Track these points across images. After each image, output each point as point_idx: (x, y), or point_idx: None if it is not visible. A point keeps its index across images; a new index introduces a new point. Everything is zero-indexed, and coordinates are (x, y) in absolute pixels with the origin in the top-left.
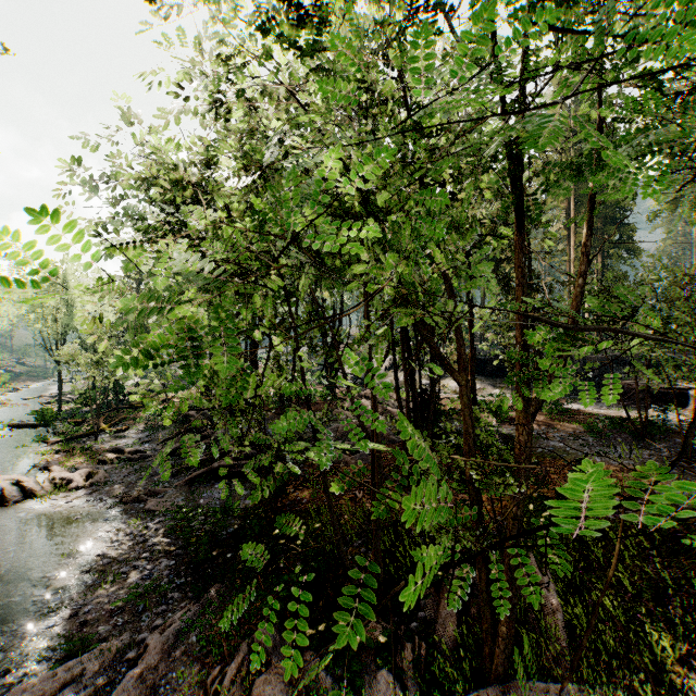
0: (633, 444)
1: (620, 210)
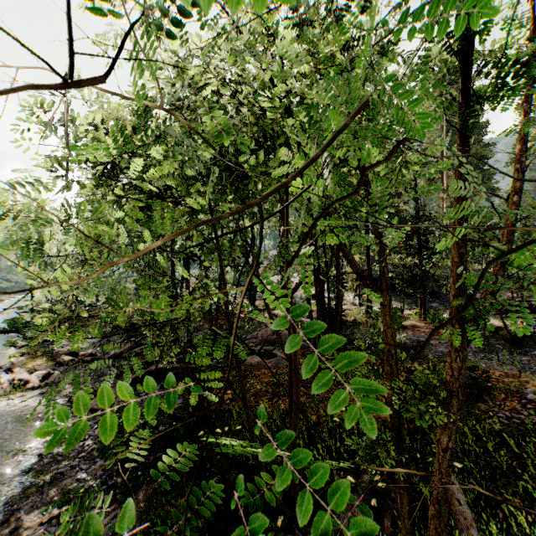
0: (510, 350)
1: (482, 158)
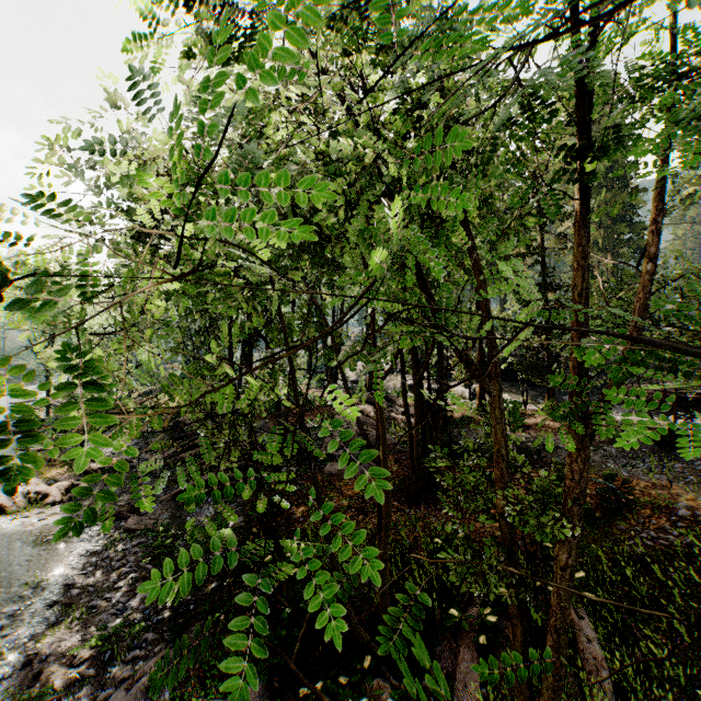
0: (661, 455)
1: (630, 208)
